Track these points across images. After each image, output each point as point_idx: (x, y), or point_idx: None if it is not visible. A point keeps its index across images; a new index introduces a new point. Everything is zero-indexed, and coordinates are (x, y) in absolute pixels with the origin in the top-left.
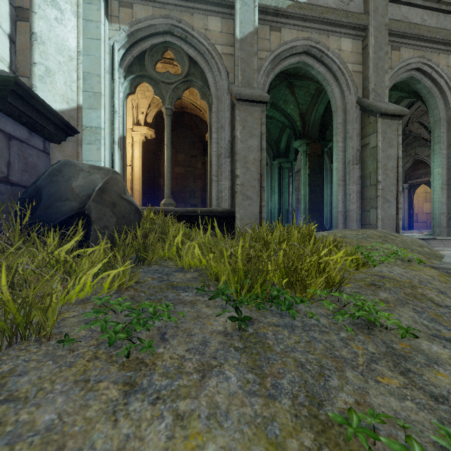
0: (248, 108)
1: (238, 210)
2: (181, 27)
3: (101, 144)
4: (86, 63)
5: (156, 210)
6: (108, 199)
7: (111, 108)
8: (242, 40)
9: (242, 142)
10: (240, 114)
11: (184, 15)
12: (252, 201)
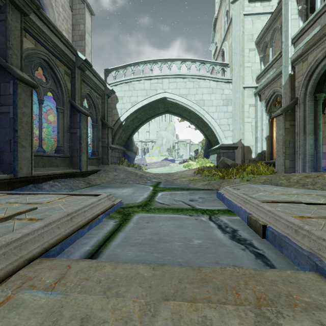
0: (279, 118)
1: (275, 161)
2: (275, 89)
3: (257, 142)
4: (255, 119)
5: (266, 162)
6: (221, 163)
7: (262, 129)
8: (284, 85)
9: (277, 133)
10: (276, 122)
11: (275, 84)
12: (280, 158)
